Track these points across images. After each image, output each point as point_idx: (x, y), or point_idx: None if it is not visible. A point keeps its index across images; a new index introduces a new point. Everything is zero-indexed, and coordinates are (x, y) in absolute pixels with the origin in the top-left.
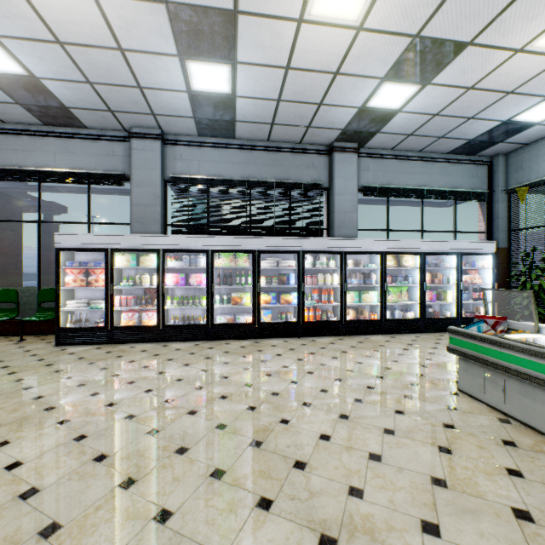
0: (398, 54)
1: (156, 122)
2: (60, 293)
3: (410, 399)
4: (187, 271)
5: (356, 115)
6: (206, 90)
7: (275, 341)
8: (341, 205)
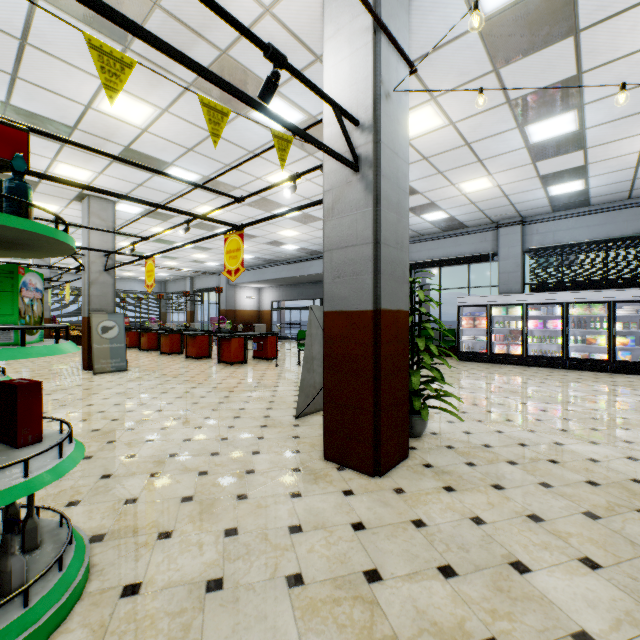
0: None
1: (518, 214)
2: (459, 331)
3: None
4: (543, 318)
5: None
6: (562, 193)
7: (631, 376)
8: None
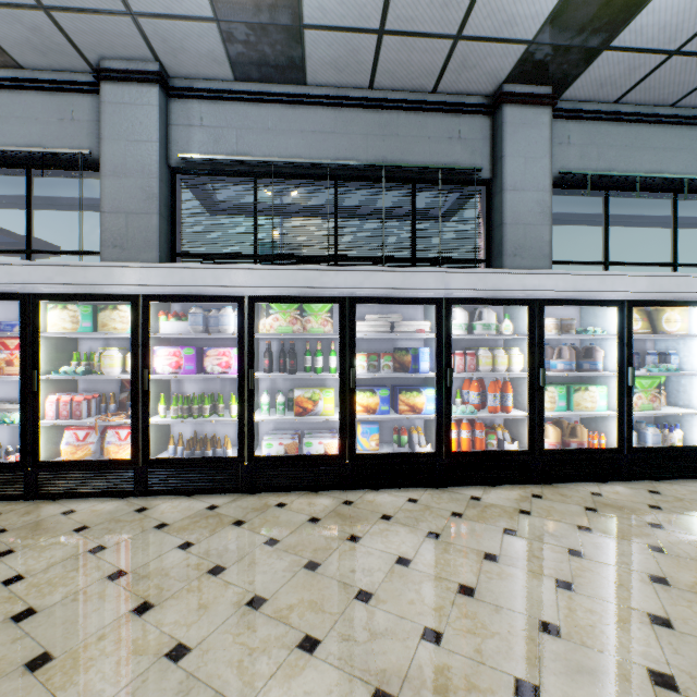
0: None
1: (143, 40)
2: None
3: None
4: (208, 342)
5: None
6: None
7: (388, 501)
8: (519, 211)
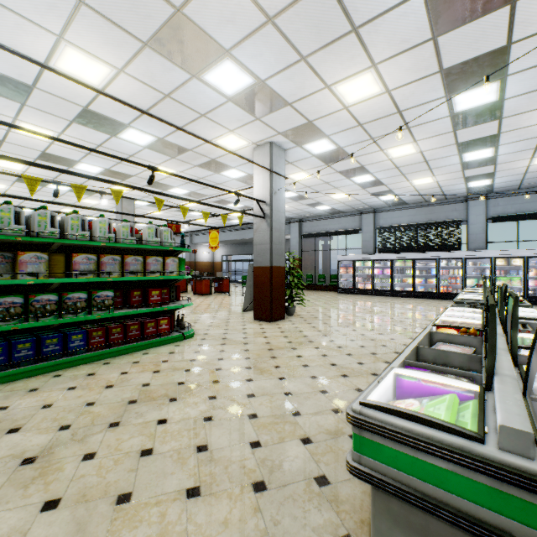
0: (462, 180)
1: (371, 207)
2: (338, 275)
3: (442, 308)
4: (384, 268)
5: (467, 189)
6: (388, 199)
7: (421, 299)
8: (473, 230)
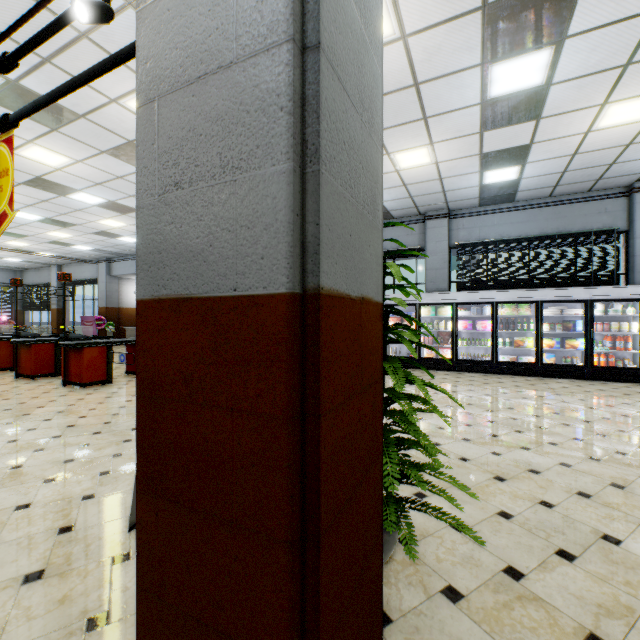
0: None
1: (446, 206)
2: None
3: None
4: (471, 318)
5: None
6: (495, 182)
7: (559, 380)
8: None
